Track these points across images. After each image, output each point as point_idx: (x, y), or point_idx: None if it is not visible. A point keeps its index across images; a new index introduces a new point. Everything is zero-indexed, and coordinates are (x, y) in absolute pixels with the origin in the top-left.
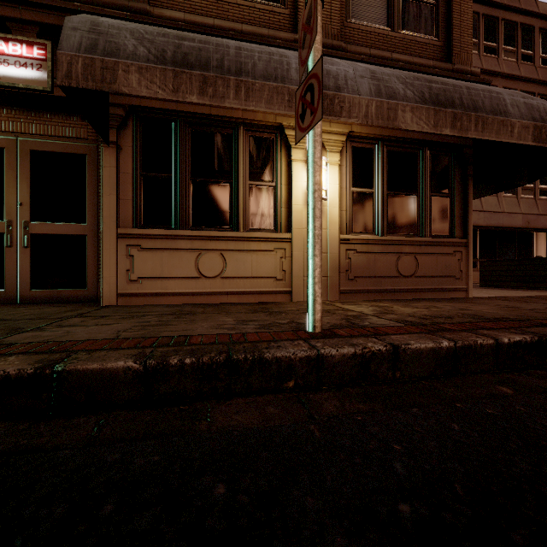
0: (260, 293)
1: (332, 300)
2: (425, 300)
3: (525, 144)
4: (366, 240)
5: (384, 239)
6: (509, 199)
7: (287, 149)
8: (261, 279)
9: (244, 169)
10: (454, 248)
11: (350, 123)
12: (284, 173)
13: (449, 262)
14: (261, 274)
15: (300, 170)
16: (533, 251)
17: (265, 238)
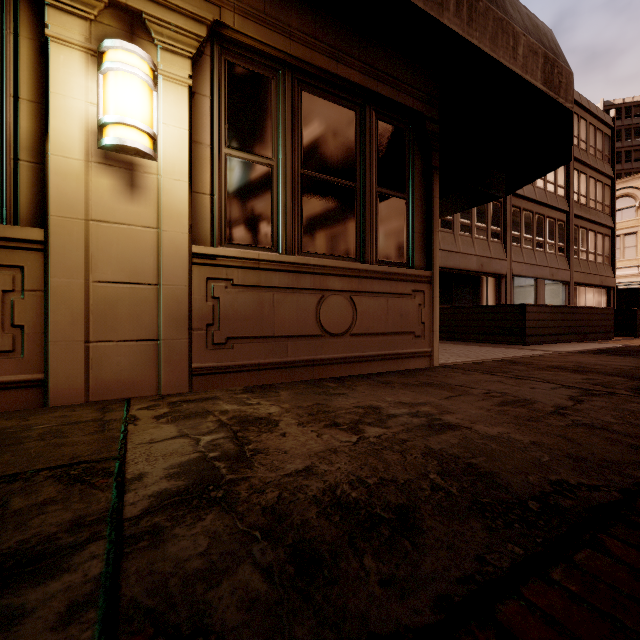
0: None
1: (172, 393)
2: (365, 381)
3: (533, 82)
4: (254, 261)
5: (292, 262)
6: (465, 238)
7: (39, 11)
8: None
9: None
10: (413, 285)
11: (218, 3)
12: (27, 68)
13: (407, 309)
14: None
15: (75, 70)
16: (486, 298)
17: None
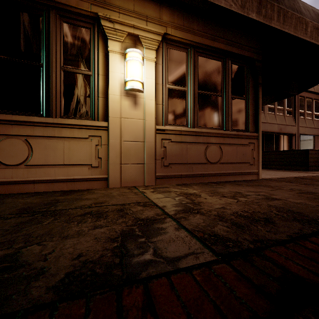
0: (73, 181)
1: (149, 185)
2: (228, 183)
3: (315, 43)
4: (179, 131)
5: (195, 131)
6: (271, 115)
7: (105, 41)
8: (74, 166)
9: (56, 54)
10: (249, 140)
11: (165, 25)
12: (101, 63)
13: (246, 151)
14: (74, 162)
15: (117, 61)
16: (283, 146)
17: (79, 125)
